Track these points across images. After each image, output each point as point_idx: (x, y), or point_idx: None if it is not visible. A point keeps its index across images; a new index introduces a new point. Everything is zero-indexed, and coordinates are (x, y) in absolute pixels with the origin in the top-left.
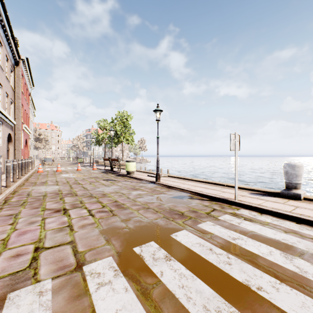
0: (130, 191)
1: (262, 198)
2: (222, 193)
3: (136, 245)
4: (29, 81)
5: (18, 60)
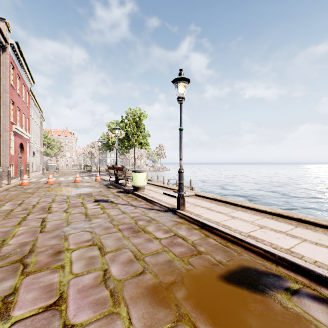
0: (121, 241)
1: None
2: None
3: None
4: (26, 76)
5: (5, 44)
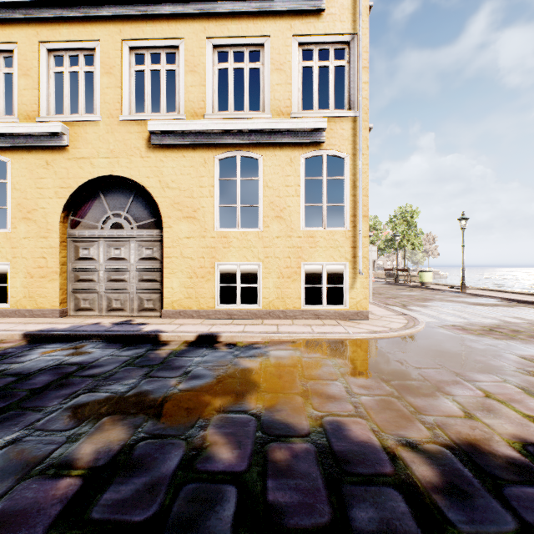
0: (433, 295)
1: None
2: None
3: (449, 306)
4: None
5: None
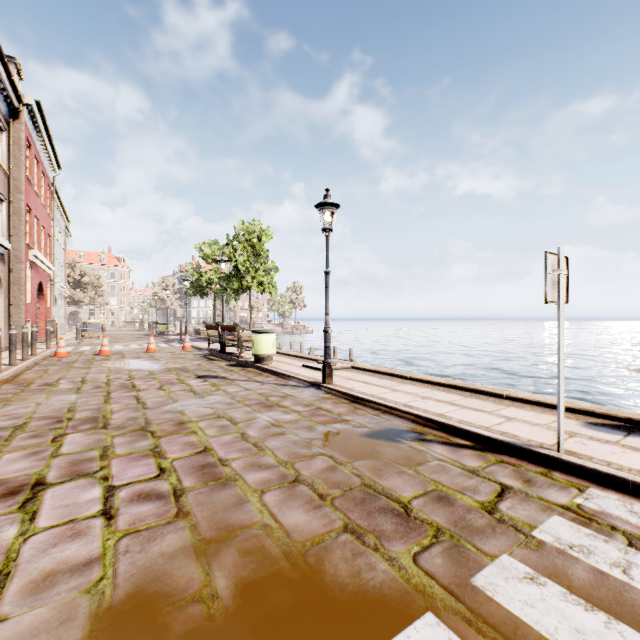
0: (253, 414)
1: (635, 443)
2: (508, 425)
3: None
4: (48, 158)
5: (18, 106)
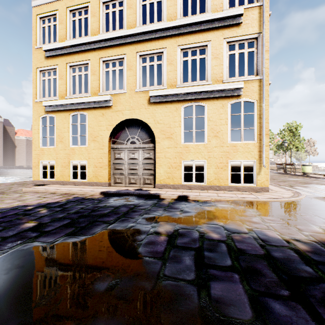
0: (312, 181)
1: None
2: None
3: (323, 187)
4: None
5: None
